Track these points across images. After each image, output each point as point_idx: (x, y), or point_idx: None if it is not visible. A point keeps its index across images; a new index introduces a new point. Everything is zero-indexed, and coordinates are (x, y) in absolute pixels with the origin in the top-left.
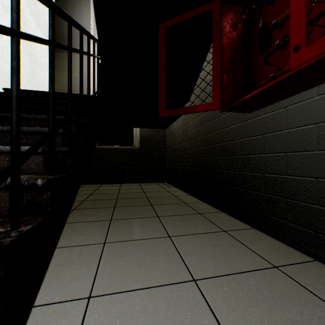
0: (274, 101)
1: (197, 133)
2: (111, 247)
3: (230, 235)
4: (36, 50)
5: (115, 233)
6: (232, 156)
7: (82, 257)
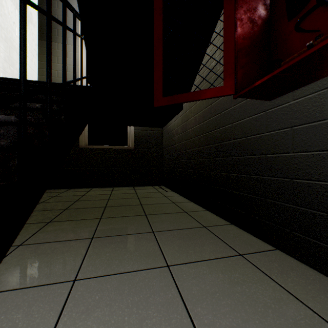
0: (311, 80)
1: (199, 130)
2: (83, 288)
3: (250, 262)
4: (14, 34)
5: (93, 260)
6: (245, 156)
7: (31, 311)
